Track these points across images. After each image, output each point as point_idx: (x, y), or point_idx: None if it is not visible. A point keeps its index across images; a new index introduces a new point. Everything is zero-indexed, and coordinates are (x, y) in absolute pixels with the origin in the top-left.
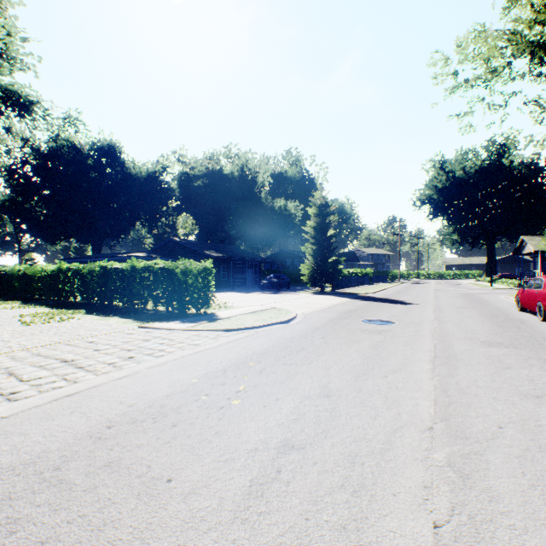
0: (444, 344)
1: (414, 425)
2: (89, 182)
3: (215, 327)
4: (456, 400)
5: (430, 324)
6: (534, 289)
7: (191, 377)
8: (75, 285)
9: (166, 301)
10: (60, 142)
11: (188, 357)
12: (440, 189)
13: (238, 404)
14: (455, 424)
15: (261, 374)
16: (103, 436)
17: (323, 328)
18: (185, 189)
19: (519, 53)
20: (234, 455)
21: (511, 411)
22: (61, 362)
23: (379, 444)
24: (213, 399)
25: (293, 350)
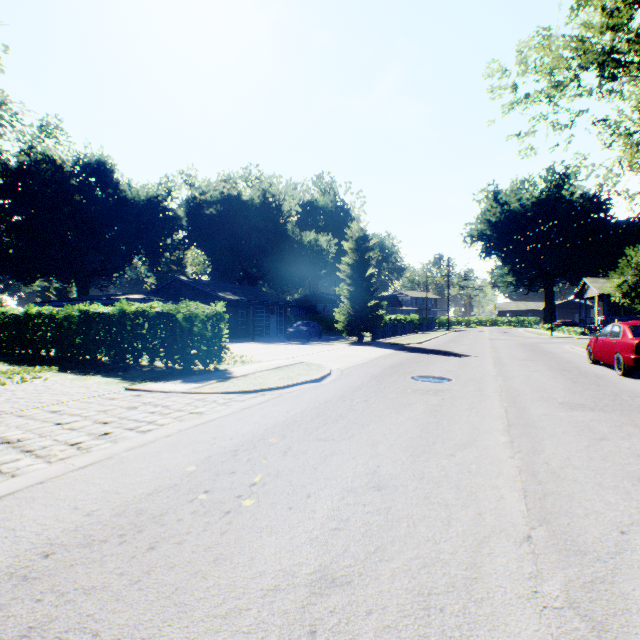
0: (517, 407)
1: (504, 533)
2: (72, 207)
3: (227, 388)
4: (552, 489)
5: (494, 381)
6: (611, 338)
7: (187, 463)
8: (47, 334)
9: (165, 355)
10: (35, 156)
11: (187, 431)
12: (494, 224)
13: (251, 506)
14: (561, 529)
15: (286, 455)
16: (32, 574)
17: (365, 388)
18: (195, 218)
19: (589, 62)
20: (240, 604)
21: (628, 505)
22: (1, 443)
23: (461, 569)
24: (216, 499)
25: (328, 418)
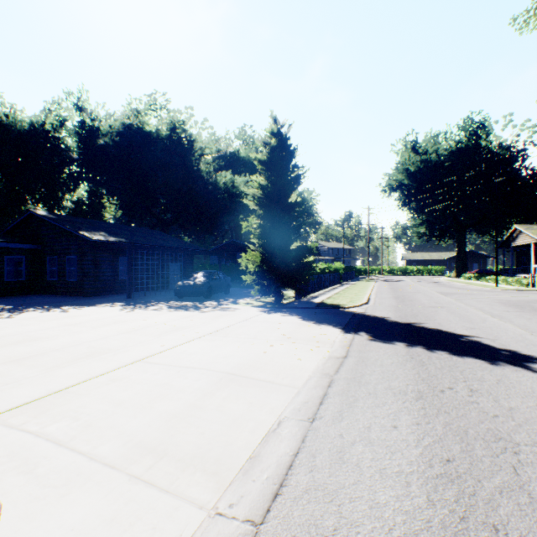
0: None
1: None
2: None
3: None
4: None
5: None
6: None
7: None
8: None
9: None
10: None
11: None
12: (412, 174)
13: None
14: None
15: None
16: None
17: None
18: (88, 150)
19: None
20: None
21: None
22: None
23: None
24: None
25: None
